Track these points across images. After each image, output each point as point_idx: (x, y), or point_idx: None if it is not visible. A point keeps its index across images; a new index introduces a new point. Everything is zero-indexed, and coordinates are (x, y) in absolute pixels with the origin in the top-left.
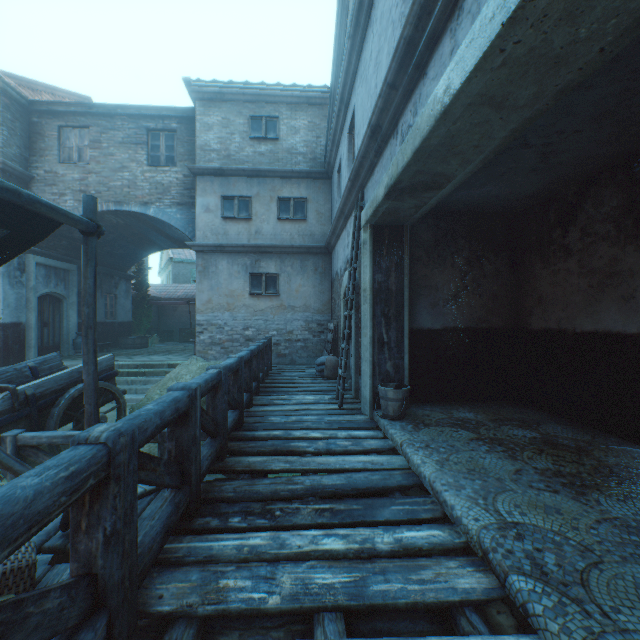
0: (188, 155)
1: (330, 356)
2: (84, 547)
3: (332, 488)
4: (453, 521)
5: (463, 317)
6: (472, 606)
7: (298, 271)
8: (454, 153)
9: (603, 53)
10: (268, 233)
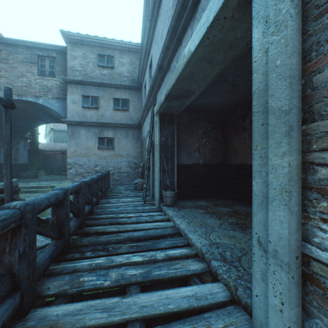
0: (63, 72)
1: (140, 179)
2: (8, 260)
3: (138, 237)
4: (192, 245)
5: (202, 159)
6: (196, 276)
7: (124, 136)
8: (194, 81)
9: (247, 45)
10: (108, 116)
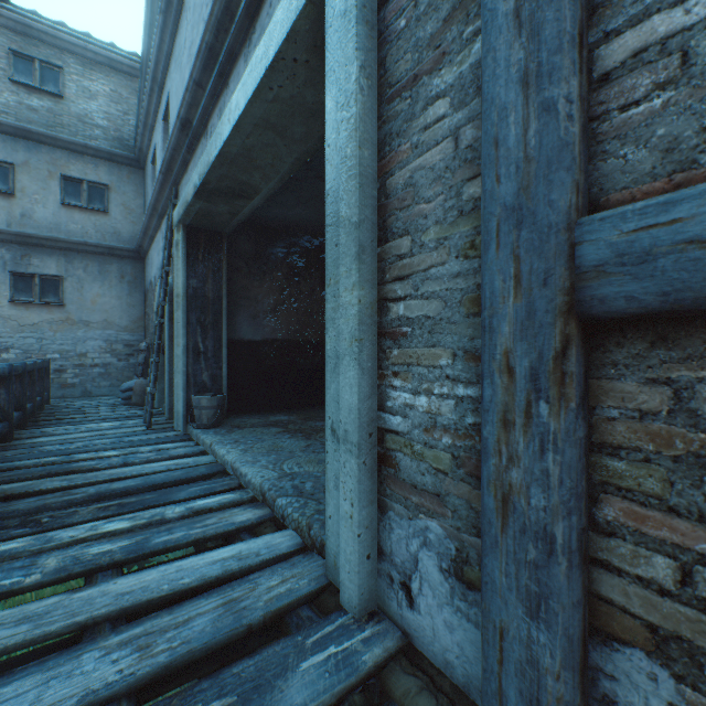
0: None
1: (141, 379)
2: None
3: (124, 489)
4: (246, 486)
5: (282, 330)
6: (247, 531)
7: (96, 276)
8: (255, 166)
9: None
10: (45, 220)
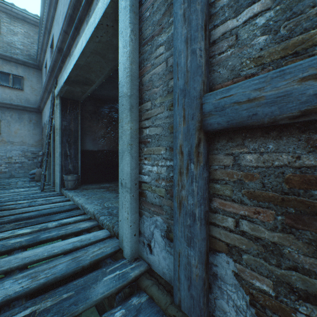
0: None
1: (39, 169)
2: None
3: (29, 216)
4: (87, 213)
5: (107, 146)
6: (86, 231)
7: (17, 120)
8: (92, 71)
9: None
10: None
